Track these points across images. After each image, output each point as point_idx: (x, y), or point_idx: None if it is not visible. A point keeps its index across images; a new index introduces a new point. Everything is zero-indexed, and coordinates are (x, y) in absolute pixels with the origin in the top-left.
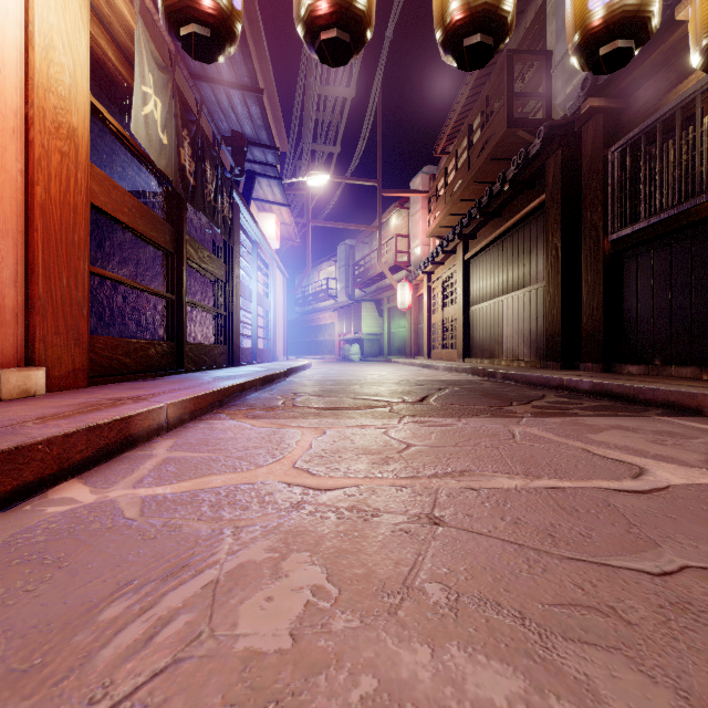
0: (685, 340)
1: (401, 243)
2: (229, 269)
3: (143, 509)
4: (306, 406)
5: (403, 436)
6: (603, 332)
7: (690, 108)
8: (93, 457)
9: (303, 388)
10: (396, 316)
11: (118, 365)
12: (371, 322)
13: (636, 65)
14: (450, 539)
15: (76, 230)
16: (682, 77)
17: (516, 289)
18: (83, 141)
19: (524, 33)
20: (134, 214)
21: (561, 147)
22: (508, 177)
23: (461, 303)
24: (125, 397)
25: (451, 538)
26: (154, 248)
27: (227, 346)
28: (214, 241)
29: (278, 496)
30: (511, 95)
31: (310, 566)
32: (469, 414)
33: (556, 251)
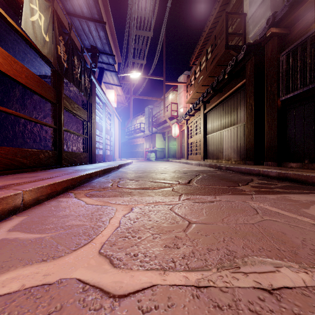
0: None
1: (173, 107)
2: (89, 114)
3: None
4: (124, 187)
5: (184, 212)
6: (277, 146)
7: None
8: None
9: (125, 175)
10: (171, 140)
11: (18, 163)
12: (160, 143)
13: (296, 9)
14: None
15: None
16: None
17: (229, 126)
18: None
19: (232, 6)
20: (29, 79)
21: (254, 55)
22: (226, 72)
23: (203, 133)
24: None
25: None
26: (51, 104)
27: (88, 153)
28: (81, 101)
29: (64, 313)
30: (227, 34)
31: None
32: (219, 192)
33: (251, 107)
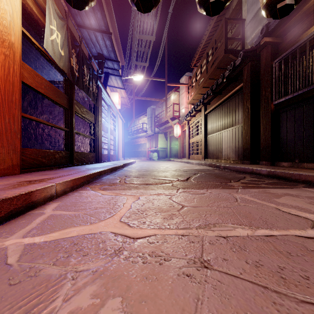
0: (310, 150)
1: (175, 107)
2: (96, 117)
3: (21, 255)
4: (131, 183)
5: (179, 200)
6: (271, 147)
7: (313, 41)
8: (5, 216)
9: (130, 173)
10: (173, 140)
11: (39, 162)
12: (162, 142)
13: (287, 21)
14: (217, 282)
15: (14, 94)
16: (309, 27)
17: (228, 127)
18: (17, 50)
19: (232, 11)
20: (47, 89)
21: (250, 61)
22: (225, 76)
23: (203, 134)
24: (35, 180)
25: (218, 280)
26: (61, 107)
27: (95, 153)
28: (89, 104)
29: (107, 243)
30: (226, 39)
31: (120, 313)
32: (211, 187)
33: (248, 109)
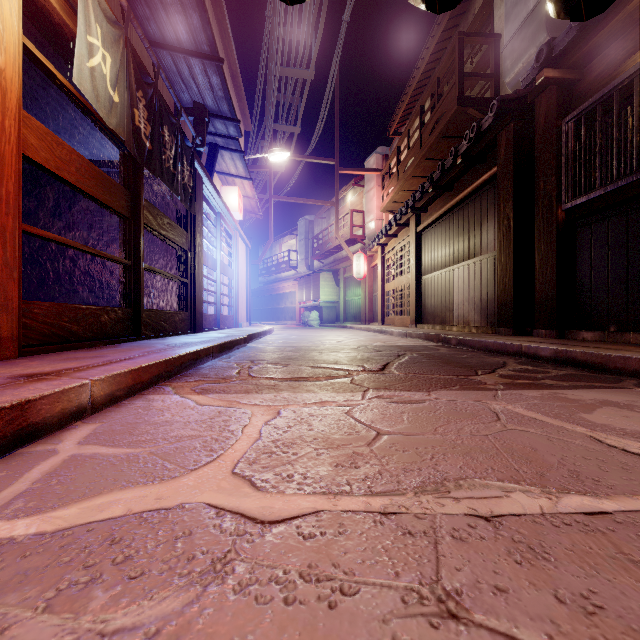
0: None
1: (356, 218)
2: (191, 237)
3: None
4: (262, 376)
5: (370, 418)
6: (557, 299)
7: None
8: None
9: (262, 355)
10: (352, 285)
11: (63, 333)
12: (328, 291)
13: (593, 34)
14: None
15: (3, 183)
16: (639, 45)
17: (466, 258)
18: (13, 85)
19: (473, 19)
20: (83, 174)
21: (513, 121)
22: (460, 151)
23: (414, 273)
24: (45, 372)
25: None
26: (117, 216)
27: (189, 313)
28: (176, 210)
29: (197, 538)
30: (462, 75)
31: None
32: (437, 386)
33: (508, 221)
